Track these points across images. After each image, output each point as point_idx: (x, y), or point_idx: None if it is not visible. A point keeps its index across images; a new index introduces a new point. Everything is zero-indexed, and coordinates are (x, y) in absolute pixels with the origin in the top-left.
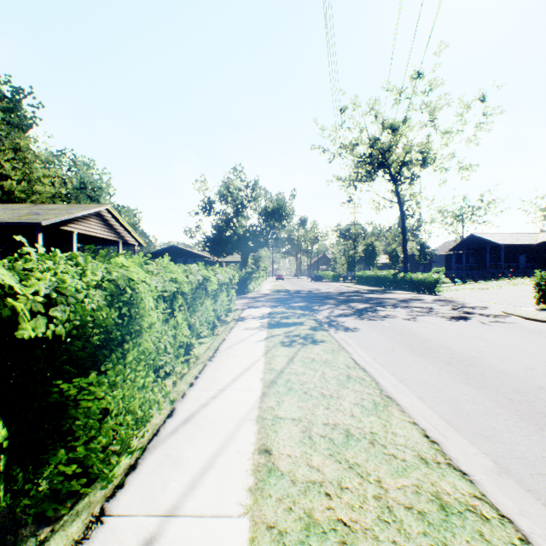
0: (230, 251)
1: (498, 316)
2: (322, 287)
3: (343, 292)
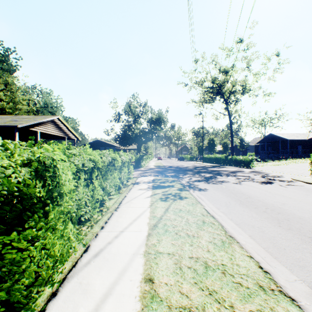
0: (131, 143)
1: (290, 182)
2: (184, 164)
3: (196, 167)
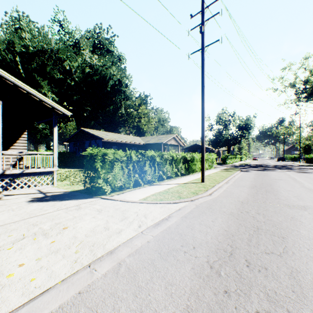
0: (221, 146)
1: None
2: (274, 163)
3: (280, 165)
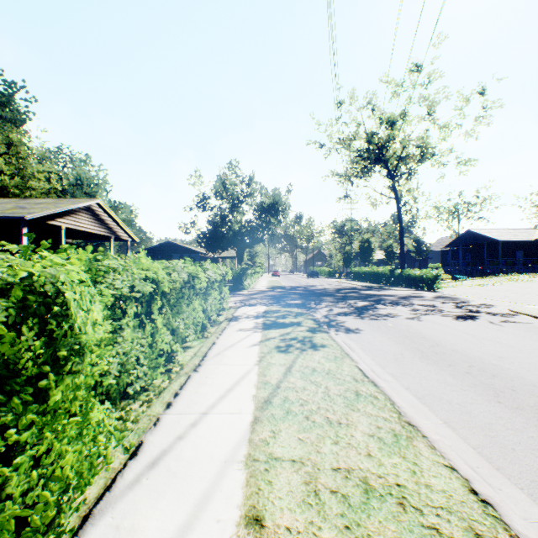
0: (226, 247)
1: (507, 315)
2: (318, 283)
3: (340, 288)
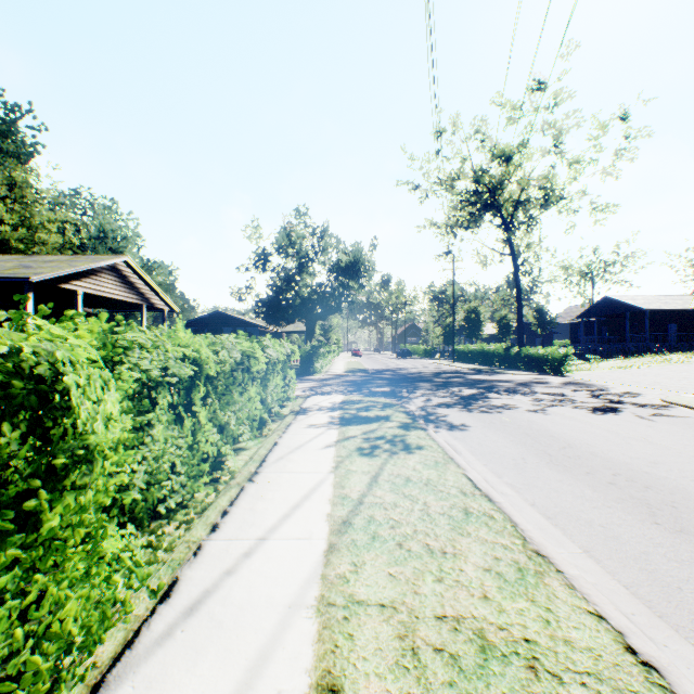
0: (292, 318)
1: (659, 407)
2: (411, 365)
3: (440, 372)
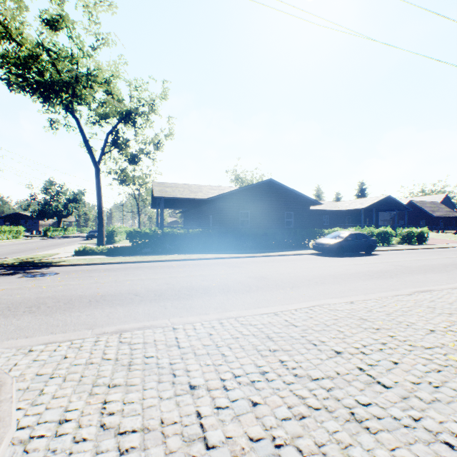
0: (50, 217)
1: None
2: None
3: None
